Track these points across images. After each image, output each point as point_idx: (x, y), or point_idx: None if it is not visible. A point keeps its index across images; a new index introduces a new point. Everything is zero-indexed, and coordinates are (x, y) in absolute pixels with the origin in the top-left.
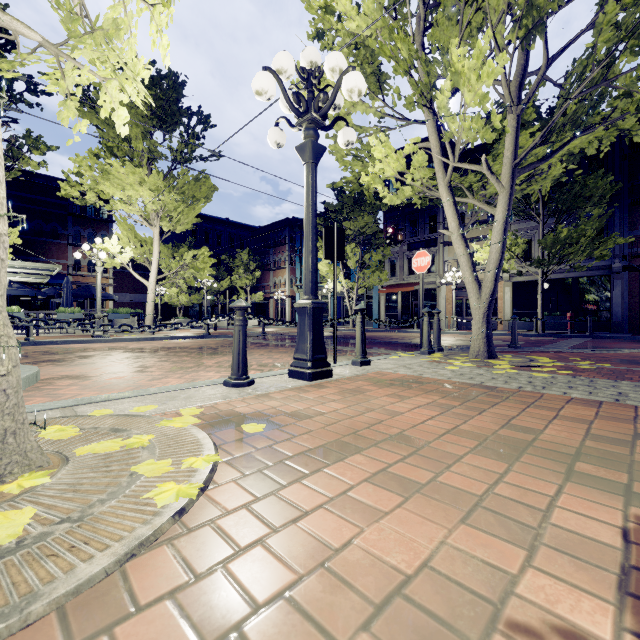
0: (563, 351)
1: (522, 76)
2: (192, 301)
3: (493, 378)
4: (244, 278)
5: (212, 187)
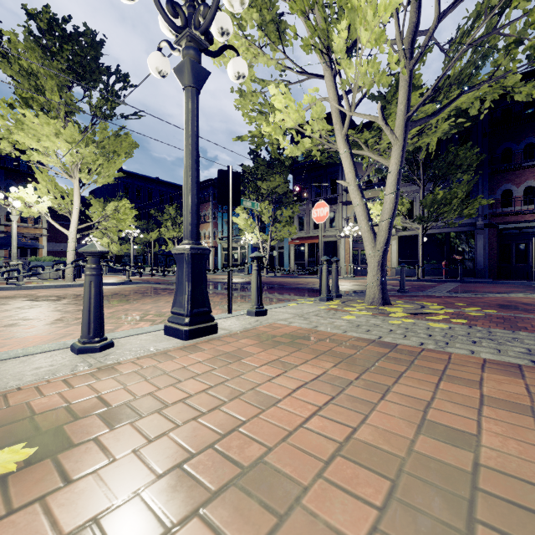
0: (444, 295)
1: (414, 33)
2: (123, 250)
3: (391, 330)
4: (172, 230)
5: (133, 144)
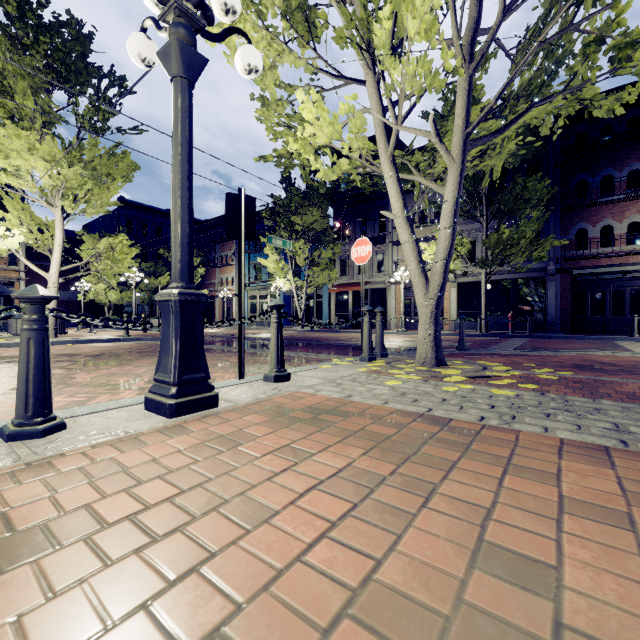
0: (511, 353)
1: (474, 30)
2: (124, 299)
3: (444, 400)
4: None
5: (133, 165)
